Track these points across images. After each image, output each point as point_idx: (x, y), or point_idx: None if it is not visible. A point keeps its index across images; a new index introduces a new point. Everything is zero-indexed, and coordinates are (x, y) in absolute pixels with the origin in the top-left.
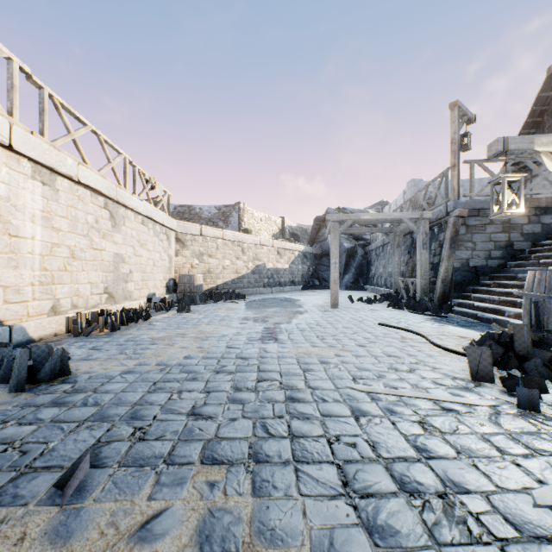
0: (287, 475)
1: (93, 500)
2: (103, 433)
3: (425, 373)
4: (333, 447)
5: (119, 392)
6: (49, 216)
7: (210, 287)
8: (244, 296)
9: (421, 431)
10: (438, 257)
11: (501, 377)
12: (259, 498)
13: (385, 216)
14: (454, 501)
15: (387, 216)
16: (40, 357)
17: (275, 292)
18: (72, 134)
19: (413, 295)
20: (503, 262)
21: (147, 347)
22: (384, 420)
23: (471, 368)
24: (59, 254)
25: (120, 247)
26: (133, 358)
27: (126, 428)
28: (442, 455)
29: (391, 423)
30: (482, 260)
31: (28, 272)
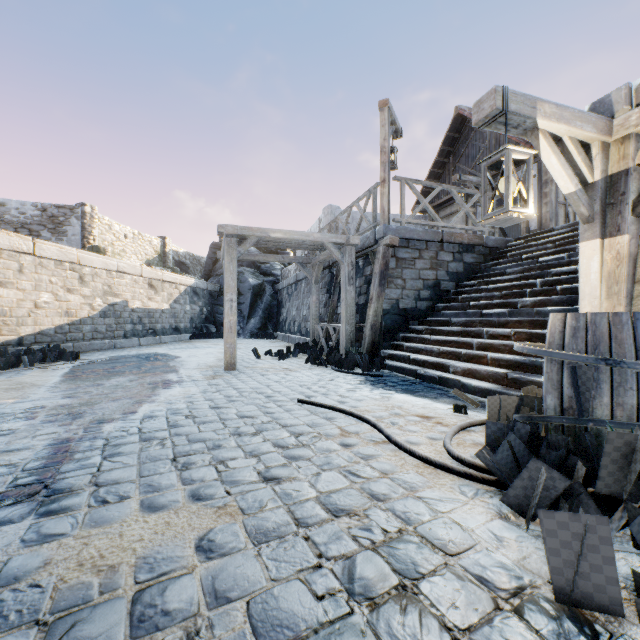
0: None
1: None
2: None
3: (444, 592)
4: None
5: None
6: None
7: (0, 341)
8: (76, 354)
9: None
10: (365, 296)
11: None
12: None
13: (304, 236)
14: None
15: (306, 236)
16: None
17: (146, 345)
18: None
19: (337, 345)
20: (431, 304)
21: None
22: None
23: (556, 570)
24: None
25: None
26: None
27: None
28: None
29: None
30: (412, 301)
31: None
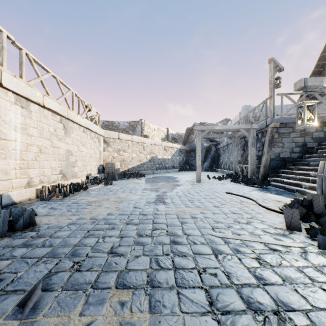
0: (172, 297)
1: (43, 316)
2: (53, 266)
3: (257, 224)
4: (201, 276)
5: (65, 237)
6: (26, 127)
7: (124, 170)
8: (144, 175)
9: (258, 265)
10: (261, 152)
11: (306, 228)
12: (153, 314)
13: (229, 127)
14: (284, 317)
15: (230, 127)
16: (16, 215)
17: (163, 173)
18: (40, 77)
19: (246, 175)
20: (300, 155)
21: (85, 207)
22: (233, 257)
23: (286, 222)
24: (31, 150)
25: (69, 146)
26: (76, 214)
27: (68, 262)
28: (273, 282)
29: (238, 259)
30: (288, 153)
31: (13, 161)
